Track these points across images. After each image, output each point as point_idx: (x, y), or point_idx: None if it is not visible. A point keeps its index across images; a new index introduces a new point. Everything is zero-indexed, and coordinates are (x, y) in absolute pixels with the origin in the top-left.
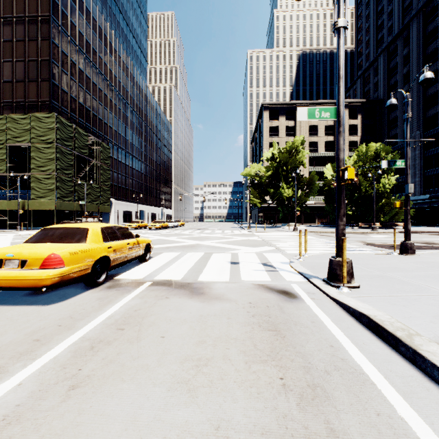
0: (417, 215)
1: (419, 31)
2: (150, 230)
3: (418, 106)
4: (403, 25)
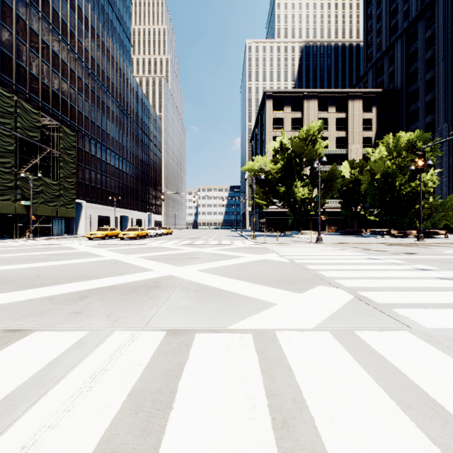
0: None
1: (447, 7)
2: (119, 241)
3: (446, 95)
4: (427, 3)
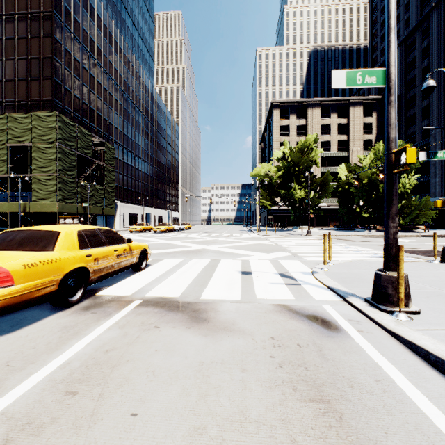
0: (437, 218)
1: (440, 21)
2: (155, 234)
3: (439, 102)
4: (422, 16)
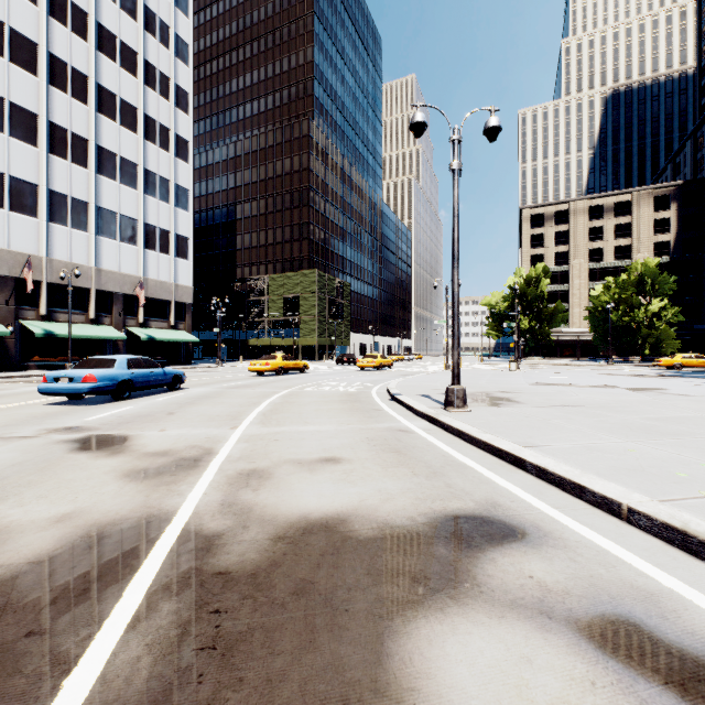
0: None
1: None
2: None
3: None
4: None
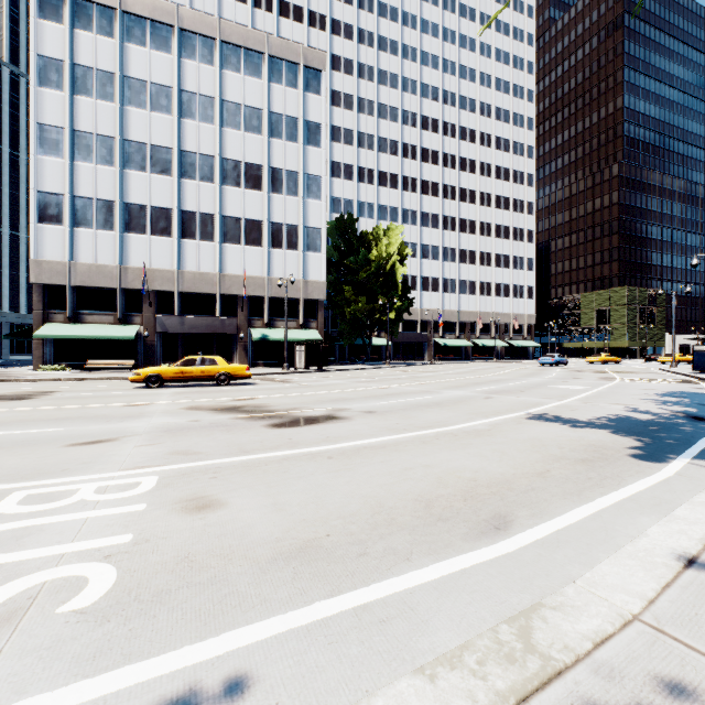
0: None
1: None
2: None
3: None
4: None
